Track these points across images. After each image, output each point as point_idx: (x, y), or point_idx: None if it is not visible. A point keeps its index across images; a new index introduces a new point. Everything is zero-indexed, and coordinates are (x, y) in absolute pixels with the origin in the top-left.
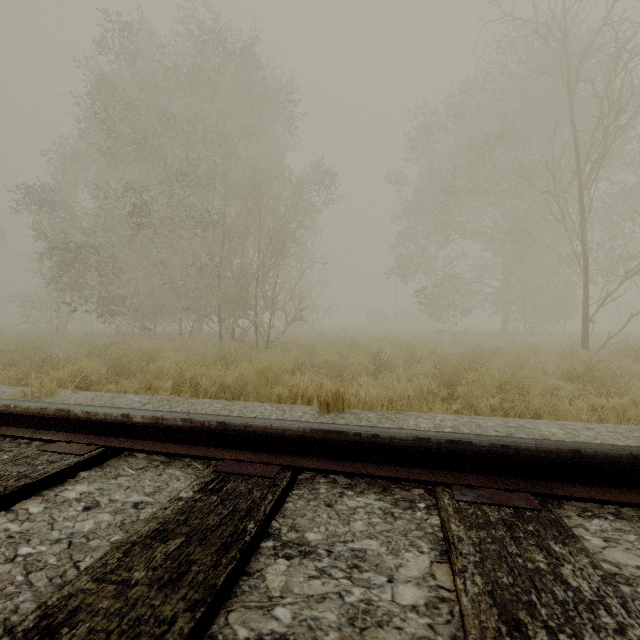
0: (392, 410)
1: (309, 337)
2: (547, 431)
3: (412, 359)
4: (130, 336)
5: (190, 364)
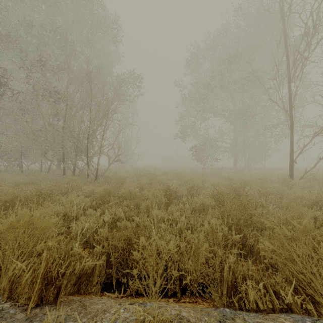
0: None
1: (126, 172)
2: None
3: (193, 190)
4: (2, 172)
5: None
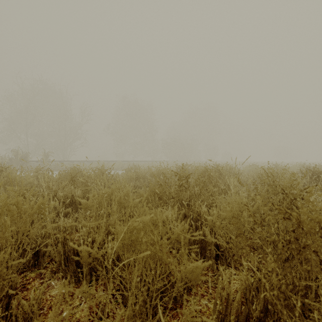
0: None
1: None
2: None
3: None
4: None
5: None
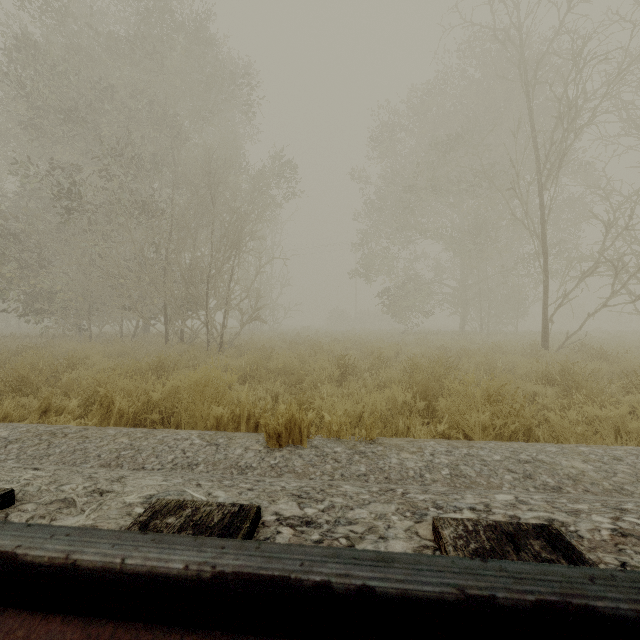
0: (366, 439)
1: (268, 338)
2: (572, 467)
3: (379, 362)
4: (59, 338)
5: (110, 375)
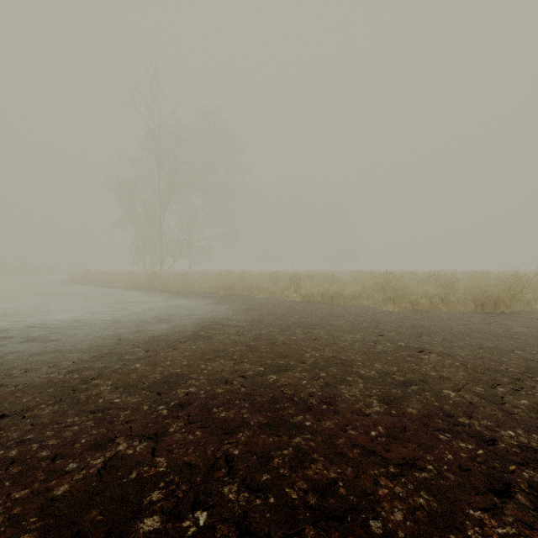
0: None
1: None
2: None
3: None
4: None
5: None
